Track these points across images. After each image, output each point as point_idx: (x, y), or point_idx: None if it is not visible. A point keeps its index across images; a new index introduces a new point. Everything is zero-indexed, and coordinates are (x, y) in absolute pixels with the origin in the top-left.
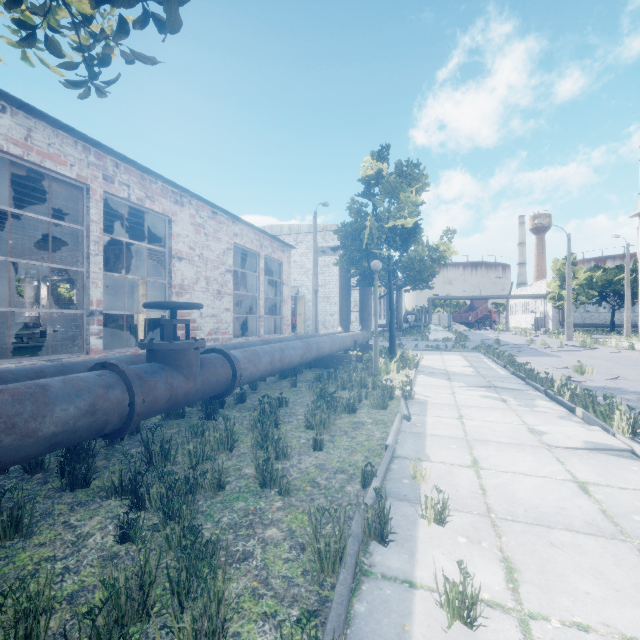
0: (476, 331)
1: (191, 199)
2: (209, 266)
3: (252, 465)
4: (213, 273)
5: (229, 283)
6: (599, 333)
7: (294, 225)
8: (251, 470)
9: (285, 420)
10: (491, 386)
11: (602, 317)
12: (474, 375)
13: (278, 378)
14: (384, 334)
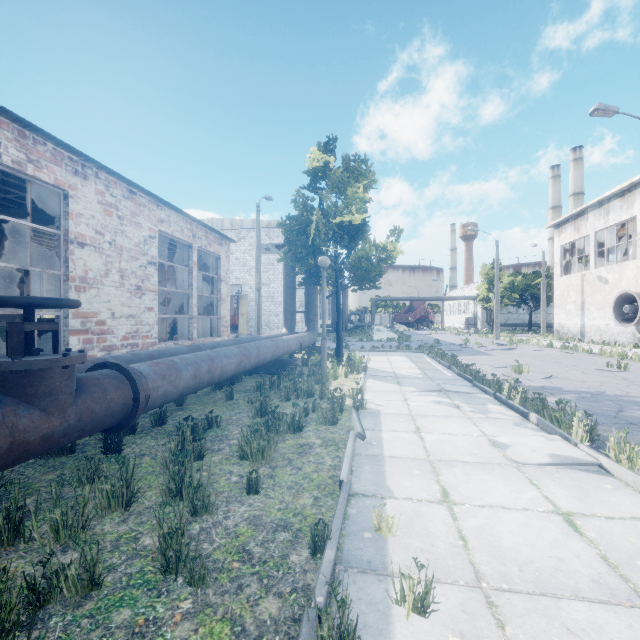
0: (415, 331)
1: (98, 171)
2: (124, 256)
3: (154, 533)
4: (130, 265)
5: (152, 277)
6: (520, 332)
7: (236, 220)
8: (154, 539)
9: (214, 447)
10: (442, 390)
11: (521, 318)
12: (422, 377)
13: (212, 389)
14: (330, 335)
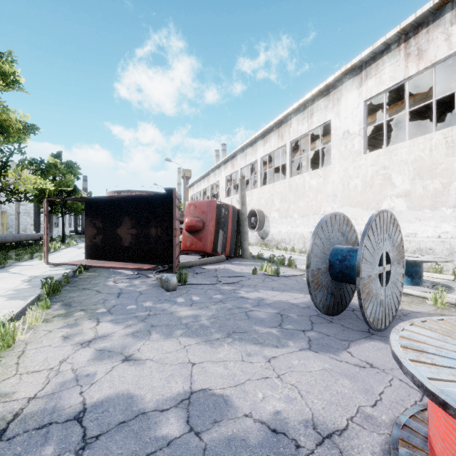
0: None
1: None
2: None
3: None
4: None
5: None
6: None
7: None
8: None
9: None
10: None
11: None
12: None
13: None
14: (72, 236)
